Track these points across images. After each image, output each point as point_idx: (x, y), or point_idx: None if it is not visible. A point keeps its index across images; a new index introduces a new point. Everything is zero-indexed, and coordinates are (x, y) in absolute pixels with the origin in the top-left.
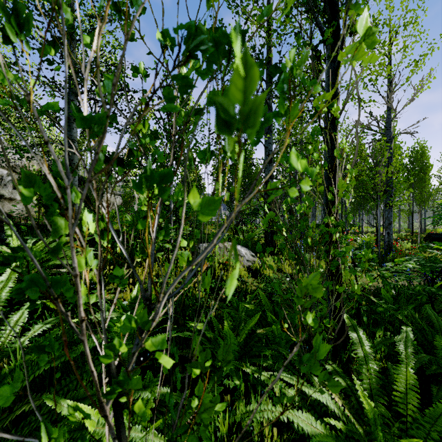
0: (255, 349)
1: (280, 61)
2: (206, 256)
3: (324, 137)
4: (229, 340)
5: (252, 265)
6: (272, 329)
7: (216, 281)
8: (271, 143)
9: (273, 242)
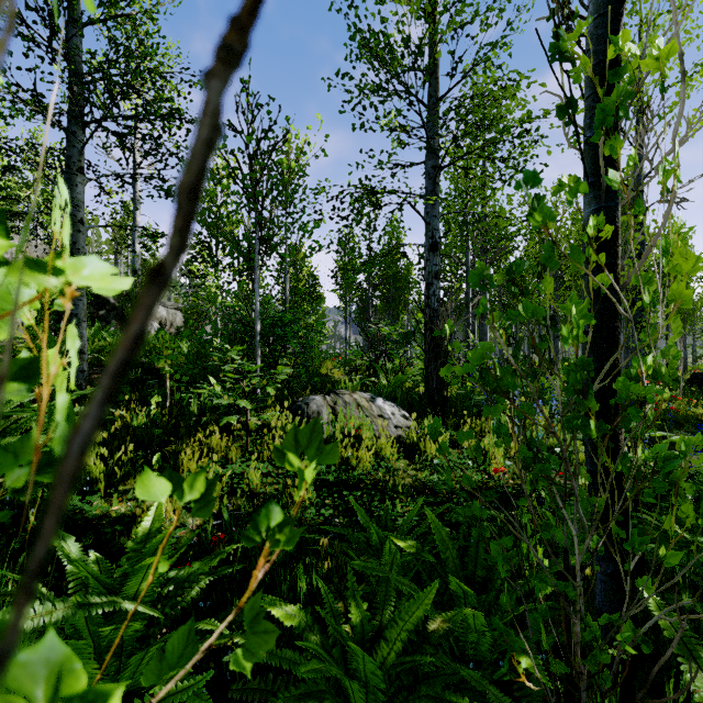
0: (426, 688)
1: (453, 69)
2: None
3: (584, 165)
4: (361, 665)
5: (404, 435)
6: (462, 614)
7: (338, 469)
8: (437, 216)
9: (441, 391)
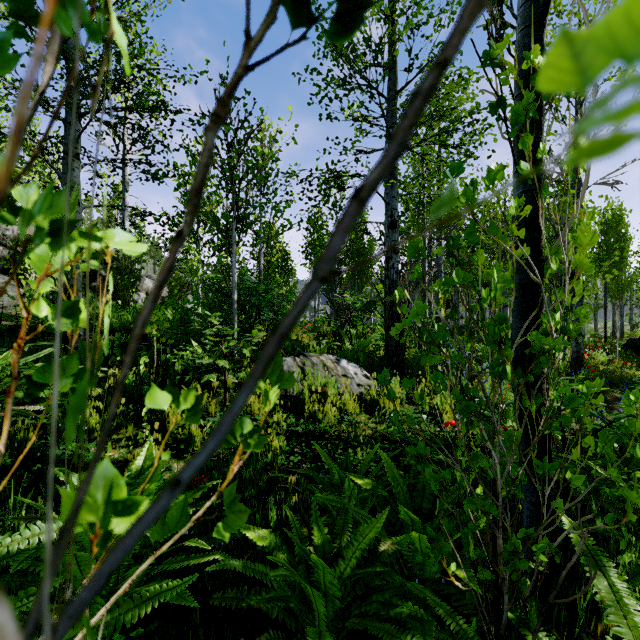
0: (376, 595)
1: (409, 65)
2: (117, 558)
3: (513, 154)
4: (322, 576)
5: (366, 392)
6: (409, 538)
7: (306, 422)
8: (396, 197)
9: (399, 353)
